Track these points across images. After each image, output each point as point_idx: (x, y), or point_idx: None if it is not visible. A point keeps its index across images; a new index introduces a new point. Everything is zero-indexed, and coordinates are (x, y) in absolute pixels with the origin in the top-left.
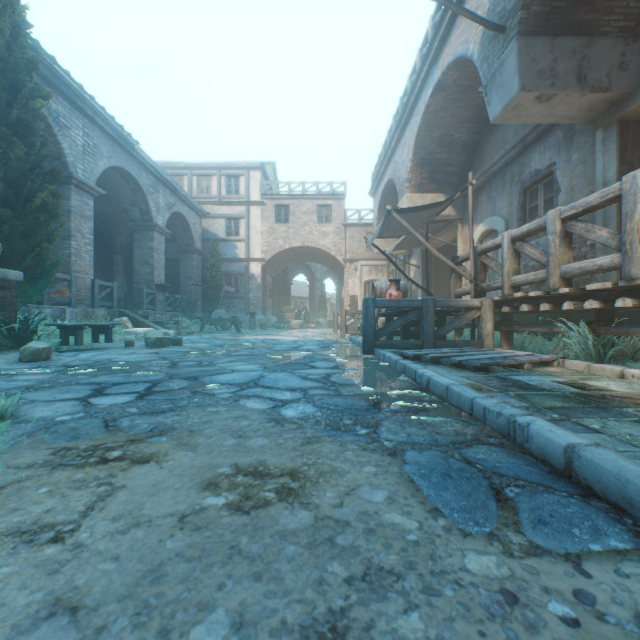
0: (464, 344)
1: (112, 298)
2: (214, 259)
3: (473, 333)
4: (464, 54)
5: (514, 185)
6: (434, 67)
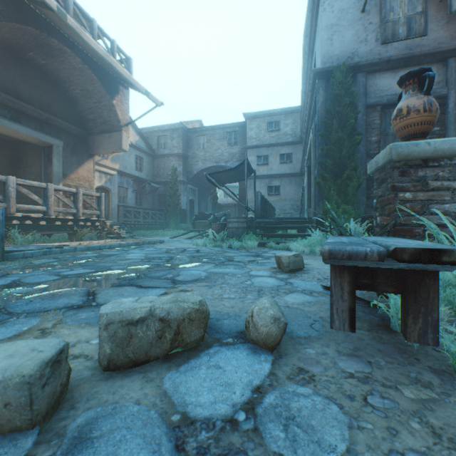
0: None
1: None
2: None
3: None
4: None
5: None
6: None
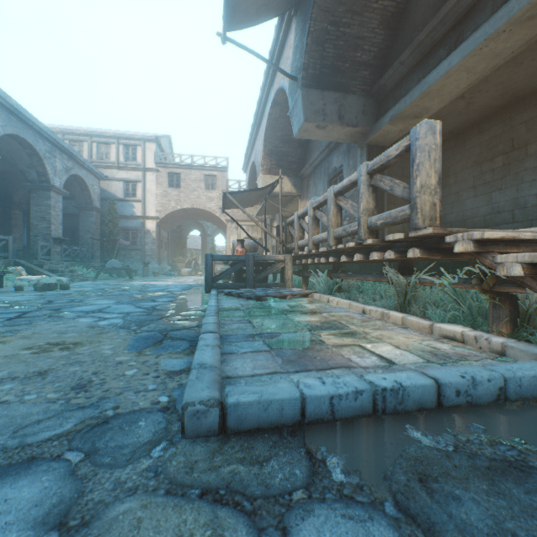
0: (274, 285)
1: (7, 249)
2: (112, 216)
3: (282, 278)
4: (283, 86)
5: (325, 176)
6: (272, 88)
